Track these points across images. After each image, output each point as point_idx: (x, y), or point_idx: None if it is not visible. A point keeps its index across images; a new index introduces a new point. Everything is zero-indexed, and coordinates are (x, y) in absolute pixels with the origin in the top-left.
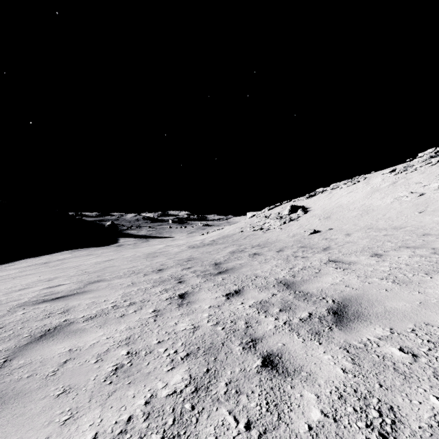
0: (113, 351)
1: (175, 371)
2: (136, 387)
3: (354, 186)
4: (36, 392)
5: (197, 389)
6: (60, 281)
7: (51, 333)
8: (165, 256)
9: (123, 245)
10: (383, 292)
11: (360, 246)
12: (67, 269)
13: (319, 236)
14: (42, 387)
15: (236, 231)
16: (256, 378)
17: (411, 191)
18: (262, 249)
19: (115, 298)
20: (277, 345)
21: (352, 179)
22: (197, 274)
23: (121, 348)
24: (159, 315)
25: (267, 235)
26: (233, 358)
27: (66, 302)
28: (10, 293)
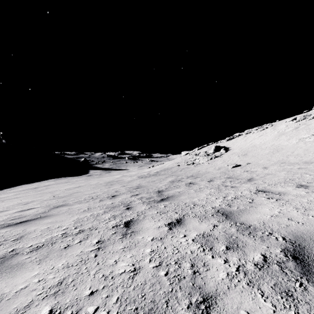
0: (35, 307)
1: None
2: None
3: (264, 131)
4: None
5: None
6: (33, 205)
7: None
8: (120, 184)
9: (92, 175)
10: None
11: (281, 177)
12: (45, 193)
13: (241, 169)
14: None
15: (174, 165)
16: None
17: (312, 134)
18: (195, 179)
19: (68, 224)
20: None
21: (262, 126)
22: (143, 200)
23: (46, 300)
24: (101, 249)
25: (198, 168)
26: None
27: (26, 227)
28: None
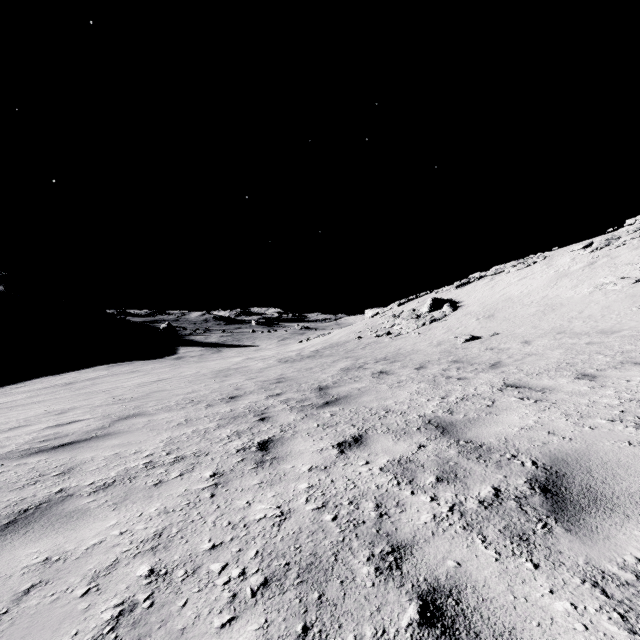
0: (124, 566)
1: (238, 628)
2: None
3: (529, 269)
4: None
5: None
6: (76, 415)
7: (26, 518)
8: (243, 375)
9: (183, 358)
10: (625, 447)
11: (552, 361)
12: (95, 394)
13: (481, 345)
14: None
15: (351, 337)
16: None
17: (620, 276)
18: (392, 364)
19: (154, 447)
20: (445, 565)
21: (525, 259)
22: (291, 405)
23: (141, 558)
24: (221, 485)
25: (397, 343)
26: (358, 596)
27: (74, 453)
28: None
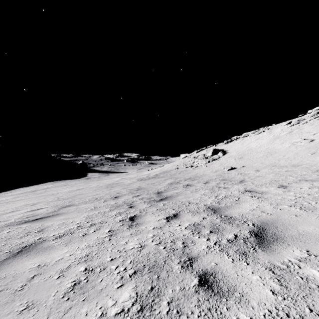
0: (73, 267)
1: (124, 288)
2: (89, 304)
3: (260, 134)
4: (3, 307)
5: (143, 308)
6: (40, 205)
7: (26, 250)
8: (120, 187)
9: (90, 178)
10: (293, 217)
11: (268, 179)
12: (48, 196)
13: (236, 172)
14: (9, 302)
15: (173, 168)
16: (194, 298)
17: (303, 138)
18: (193, 181)
19: (80, 219)
20: (210, 264)
21: (259, 129)
22: (144, 200)
23: (80, 264)
24: (113, 235)
25: (196, 171)
26: (173, 276)
27: (43, 222)
28: (2, 215)
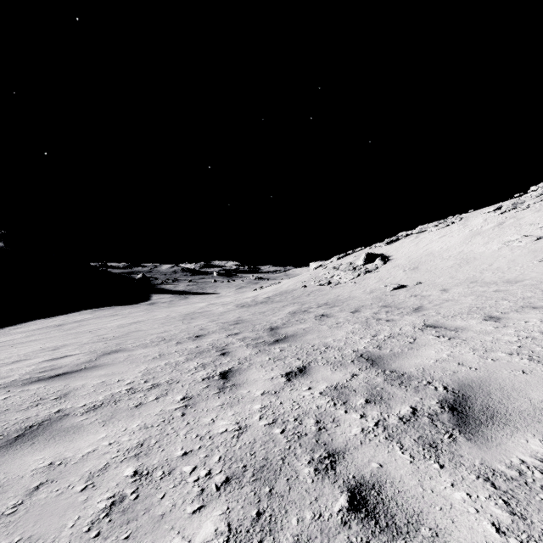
0: (113, 469)
1: (205, 514)
2: None
3: (448, 228)
4: None
5: None
6: (67, 351)
7: (32, 433)
8: (207, 318)
9: (156, 304)
10: (519, 375)
11: (465, 306)
12: (82, 333)
13: (406, 293)
14: None
15: (298, 286)
16: (341, 538)
17: (524, 234)
18: (331, 309)
19: (134, 376)
20: (370, 466)
21: (445, 220)
22: (247, 342)
23: (127, 462)
24: (190, 406)
25: (336, 291)
26: (300, 490)
27: (67, 381)
28: None
